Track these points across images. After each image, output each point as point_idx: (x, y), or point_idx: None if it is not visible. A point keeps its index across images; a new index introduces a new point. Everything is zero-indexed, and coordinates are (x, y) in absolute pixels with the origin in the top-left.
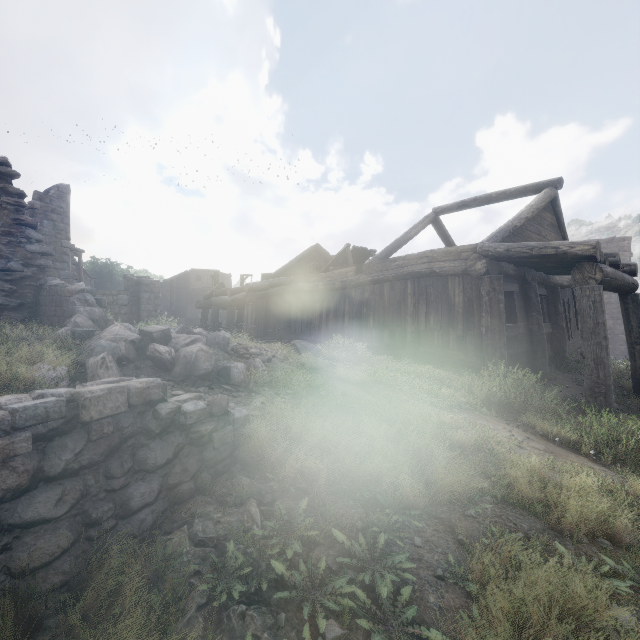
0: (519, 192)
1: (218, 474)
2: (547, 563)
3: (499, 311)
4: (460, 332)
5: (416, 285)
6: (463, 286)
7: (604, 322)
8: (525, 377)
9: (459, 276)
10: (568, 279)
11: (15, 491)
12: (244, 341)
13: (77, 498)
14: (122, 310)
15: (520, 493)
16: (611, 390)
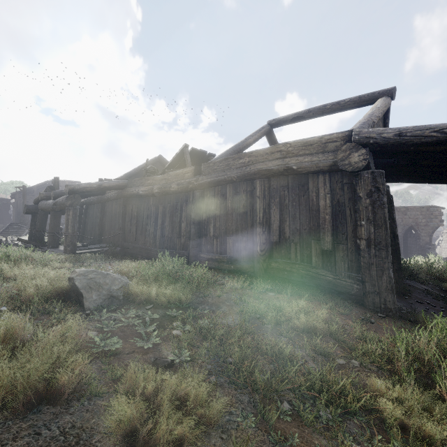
0: (354, 102)
1: None
2: None
3: (385, 218)
4: (328, 245)
5: (266, 186)
6: (330, 186)
7: None
8: None
9: (324, 173)
10: None
11: None
12: None
13: None
14: None
15: None
16: None
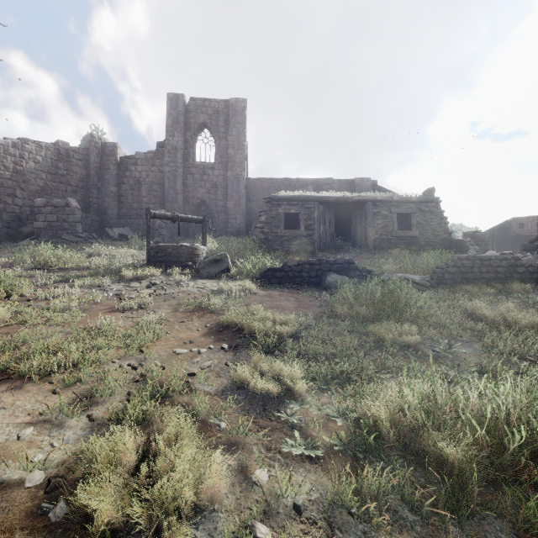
0: None
1: (536, 282)
2: None
3: None
4: None
5: None
6: None
7: None
8: None
9: None
10: None
11: (497, 266)
12: None
13: (504, 271)
14: None
15: None
16: None
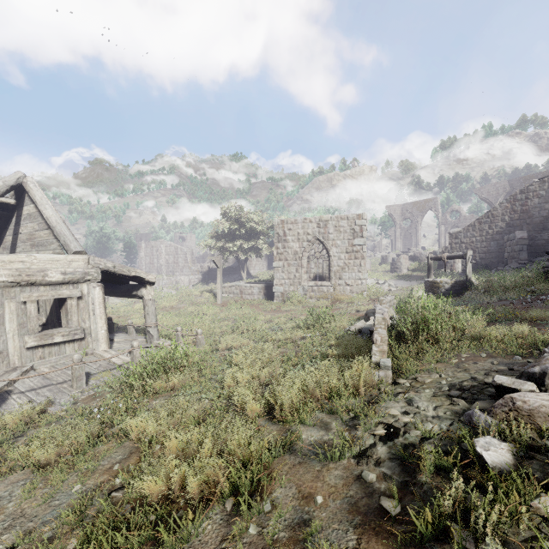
0: None
1: None
2: (241, 374)
3: None
4: None
5: None
6: None
7: None
8: None
9: None
10: None
11: None
12: None
13: None
14: None
15: (199, 411)
16: None
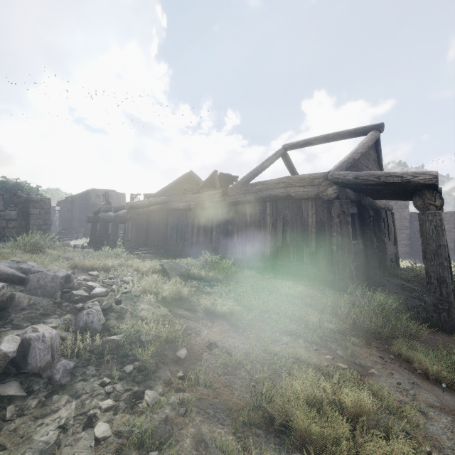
0: (350, 133)
1: None
2: None
3: (348, 231)
4: (313, 249)
5: (274, 207)
6: (315, 208)
7: (445, 244)
8: (386, 300)
9: (312, 200)
10: (384, 203)
11: None
12: (110, 262)
13: None
14: (10, 224)
15: None
16: (453, 306)
